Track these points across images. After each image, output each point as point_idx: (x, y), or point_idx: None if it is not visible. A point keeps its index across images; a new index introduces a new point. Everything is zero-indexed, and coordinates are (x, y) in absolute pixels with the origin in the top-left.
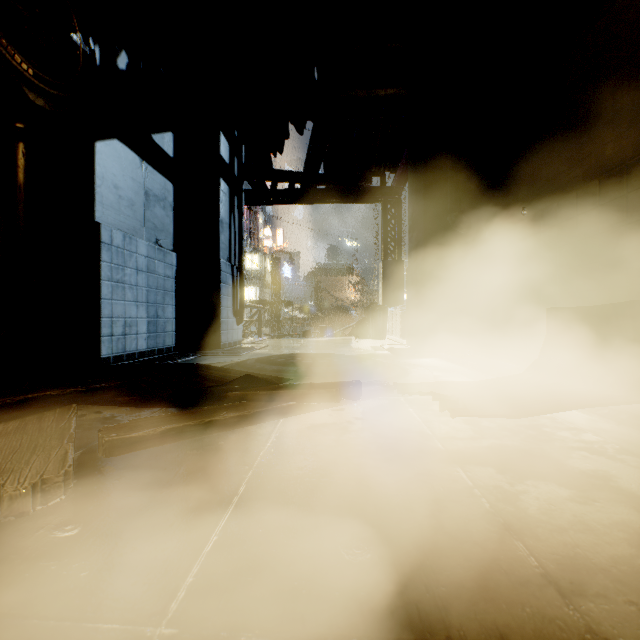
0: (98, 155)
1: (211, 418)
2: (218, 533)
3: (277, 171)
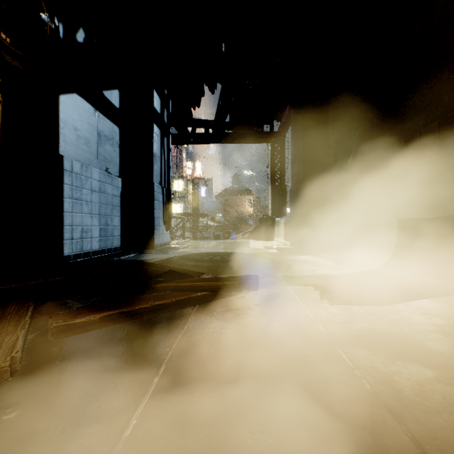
0: (61, 105)
1: (141, 306)
2: (138, 416)
3: (196, 120)
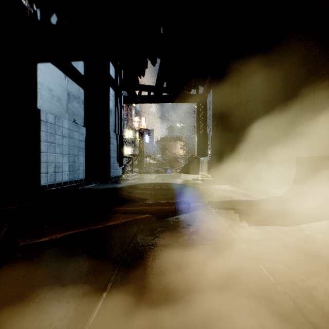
0: (39, 71)
1: (95, 226)
2: None
3: (141, 85)
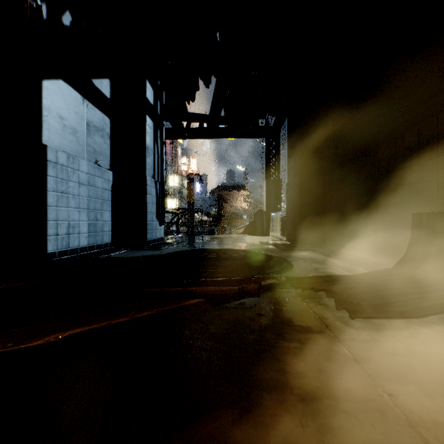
0: (45, 91)
1: (118, 319)
2: None
3: (190, 114)
